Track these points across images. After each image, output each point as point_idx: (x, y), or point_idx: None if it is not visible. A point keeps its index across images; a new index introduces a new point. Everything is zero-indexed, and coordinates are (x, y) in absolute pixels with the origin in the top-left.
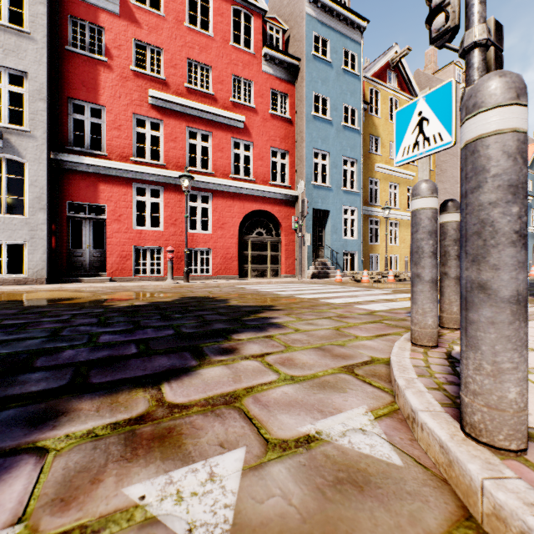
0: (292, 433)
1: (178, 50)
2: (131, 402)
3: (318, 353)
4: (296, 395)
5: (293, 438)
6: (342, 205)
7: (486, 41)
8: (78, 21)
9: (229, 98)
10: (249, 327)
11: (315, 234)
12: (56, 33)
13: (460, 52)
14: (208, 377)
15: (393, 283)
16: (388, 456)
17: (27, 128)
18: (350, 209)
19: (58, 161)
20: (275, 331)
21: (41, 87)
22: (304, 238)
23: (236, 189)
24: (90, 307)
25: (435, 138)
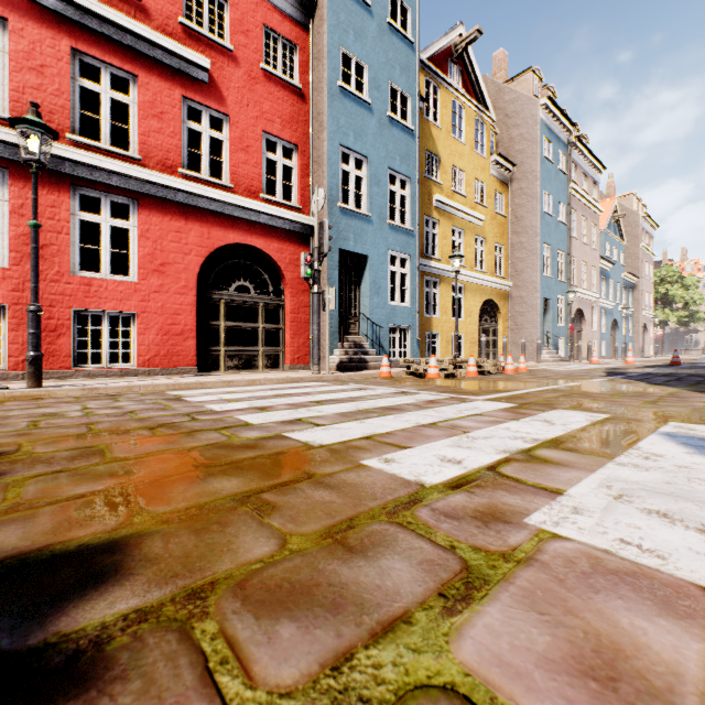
0: None
1: None
2: None
3: None
4: None
5: None
6: (388, 249)
7: None
8: None
9: (178, 16)
10: None
11: (344, 295)
12: None
13: None
14: None
15: (477, 378)
16: None
17: None
18: (400, 256)
19: None
20: None
21: None
22: (323, 296)
23: (192, 199)
24: None
25: None
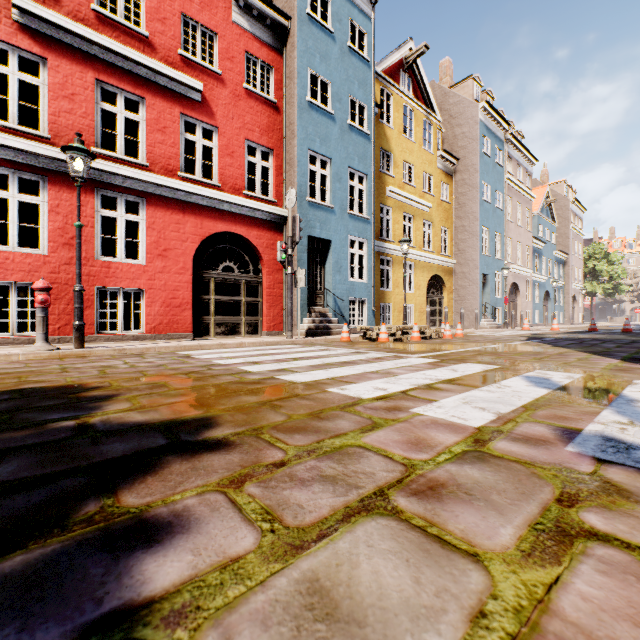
0: None
1: None
2: None
3: None
4: None
5: None
6: (348, 235)
7: None
8: None
9: (177, 49)
10: None
11: (312, 273)
12: None
13: None
14: None
15: (420, 342)
16: None
17: None
18: (359, 240)
19: None
20: None
21: None
22: (295, 276)
23: (189, 197)
24: None
25: None
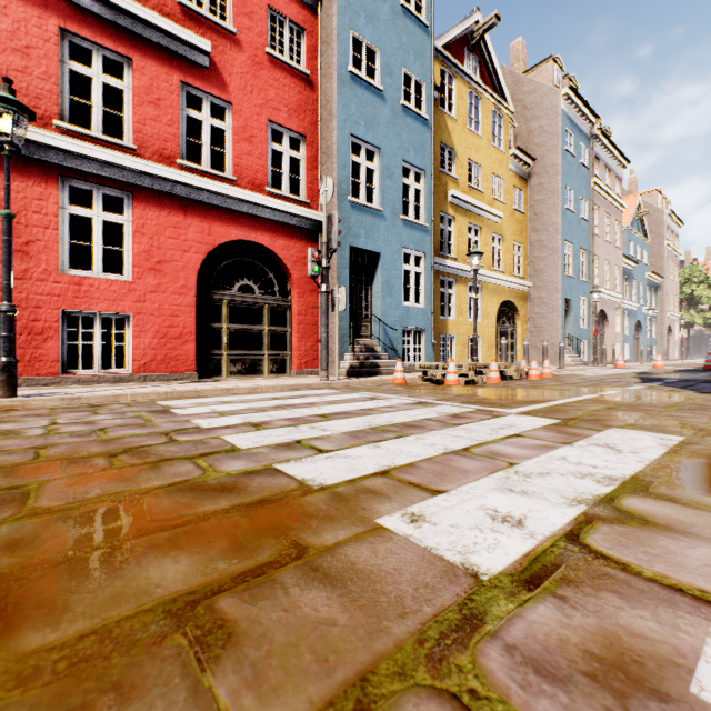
0: None
1: None
2: None
3: None
4: None
5: None
6: (401, 246)
7: None
8: None
9: None
10: None
11: (355, 296)
12: None
13: None
14: None
15: (501, 385)
16: None
17: None
18: (415, 254)
19: None
20: None
21: None
22: (332, 296)
23: (192, 192)
24: None
25: None
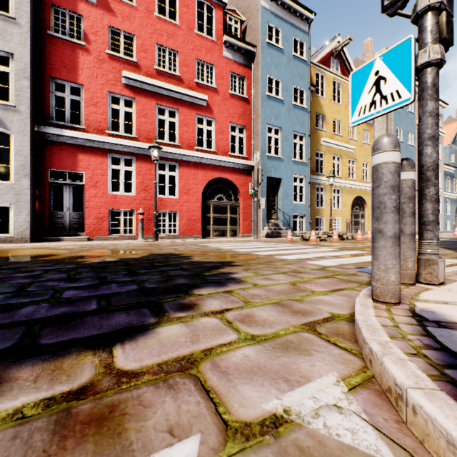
0: (256, 412)
1: (148, 36)
2: (76, 369)
3: (277, 309)
4: (258, 358)
5: (257, 420)
6: (292, 174)
7: (440, 4)
8: (59, 9)
9: (194, 79)
10: (210, 282)
11: (269, 199)
12: (39, 20)
13: (413, 16)
14: (164, 337)
15: (337, 241)
16: (376, 449)
17: (13, 103)
18: (299, 177)
19: (41, 133)
20: (235, 286)
21: (25, 66)
22: (259, 202)
23: (200, 160)
24: (64, 263)
25: (393, 96)
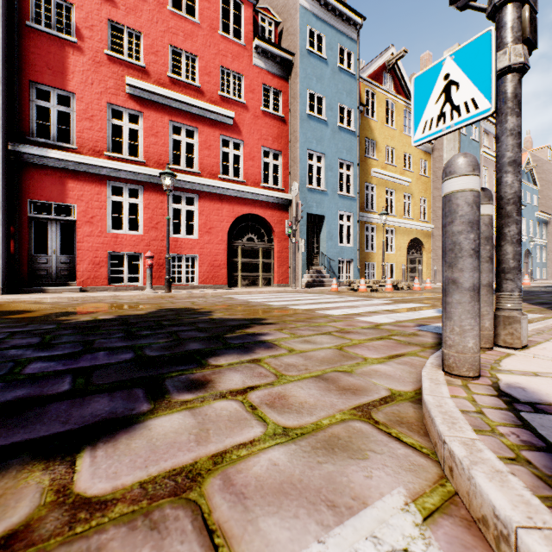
0: None
1: (159, 35)
2: (9, 497)
3: (319, 385)
4: (291, 467)
5: None
6: (338, 210)
7: None
8: None
9: (217, 91)
10: (232, 347)
11: (310, 241)
12: (15, 6)
13: (490, 9)
14: (158, 434)
15: (391, 292)
16: None
17: None
18: (346, 214)
19: (18, 153)
20: (264, 353)
21: None
22: (298, 244)
23: (225, 191)
24: (40, 322)
25: (468, 106)
